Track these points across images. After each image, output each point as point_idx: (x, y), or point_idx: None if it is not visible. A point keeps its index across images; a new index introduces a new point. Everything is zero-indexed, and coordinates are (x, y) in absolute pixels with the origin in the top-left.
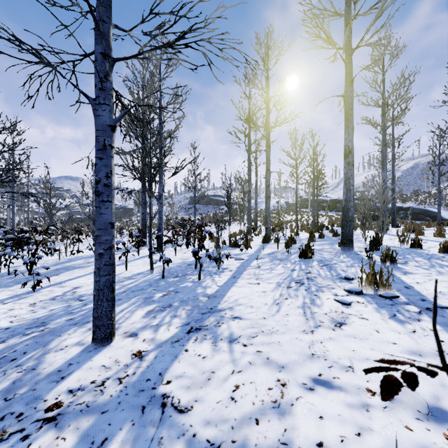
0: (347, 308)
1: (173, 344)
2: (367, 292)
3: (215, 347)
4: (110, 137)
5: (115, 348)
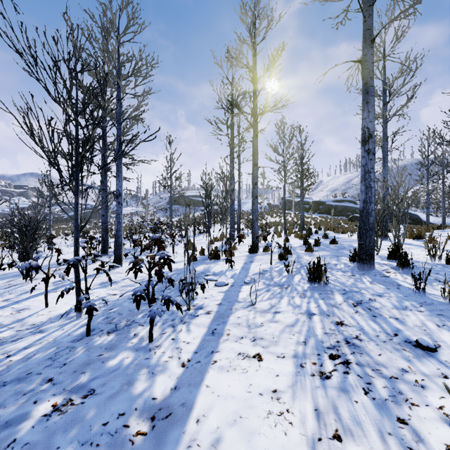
0: None
1: None
2: None
3: None
4: None
5: None
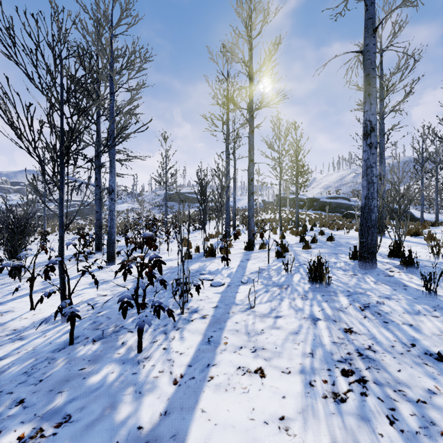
0: None
1: None
2: None
3: None
4: None
5: None
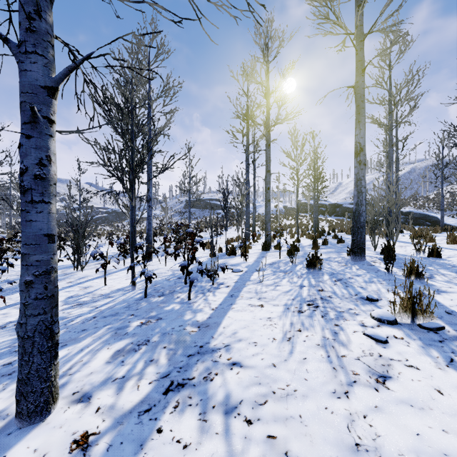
0: (384, 348)
1: (140, 418)
2: (401, 320)
3: (204, 424)
4: (45, 105)
5: (49, 427)
